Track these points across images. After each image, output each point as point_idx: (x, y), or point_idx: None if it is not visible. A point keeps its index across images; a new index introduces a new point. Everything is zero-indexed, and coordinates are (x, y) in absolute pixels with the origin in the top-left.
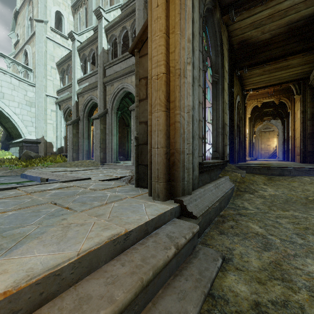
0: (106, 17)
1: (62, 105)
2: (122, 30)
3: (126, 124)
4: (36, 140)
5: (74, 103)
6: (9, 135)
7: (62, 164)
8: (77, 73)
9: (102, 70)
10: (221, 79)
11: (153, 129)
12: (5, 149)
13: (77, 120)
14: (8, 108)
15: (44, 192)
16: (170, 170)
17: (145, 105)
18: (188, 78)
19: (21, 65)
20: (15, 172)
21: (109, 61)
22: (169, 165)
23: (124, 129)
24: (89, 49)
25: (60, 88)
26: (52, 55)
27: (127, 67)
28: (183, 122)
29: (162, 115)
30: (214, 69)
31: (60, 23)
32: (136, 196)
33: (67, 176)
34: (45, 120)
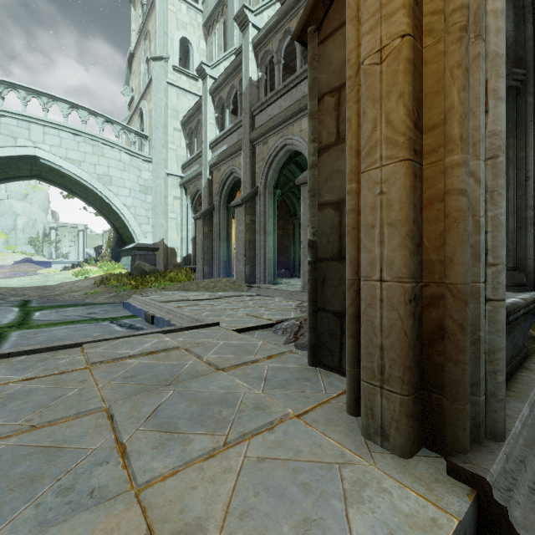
0: (255, 23)
1: (188, 187)
2: (284, 38)
3: (292, 213)
4: (153, 245)
5: (206, 182)
6: (120, 239)
7: (185, 284)
8: (210, 131)
9: (249, 119)
10: (532, 79)
11: (366, 222)
12: (116, 260)
13: (210, 211)
14: (117, 198)
15: (119, 362)
16: (422, 350)
17: (335, 160)
18: (490, 40)
19: (133, 132)
20: (120, 298)
21: (261, 100)
22: (419, 335)
23: (288, 221)
24: (227, 88)
25: (186, 160)
26: (175, 109)
27: (293, 104)
28: (473, 192)
29: (397, 173)
30: (512, 58)
31: (188, 58)
32: (312, 407)
33: (182, 315)
34: (165, 214)
